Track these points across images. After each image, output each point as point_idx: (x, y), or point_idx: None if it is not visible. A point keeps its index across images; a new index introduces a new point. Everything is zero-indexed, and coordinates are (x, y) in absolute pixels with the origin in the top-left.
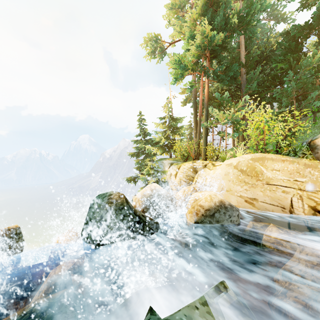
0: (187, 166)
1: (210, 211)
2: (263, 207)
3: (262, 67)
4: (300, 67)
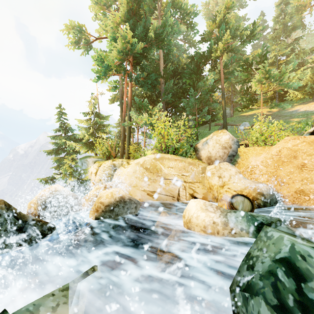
0: (107, 165)
1: (109, 207)
2: (160, 198)
3: (178, 80)
4: (199, 87)
